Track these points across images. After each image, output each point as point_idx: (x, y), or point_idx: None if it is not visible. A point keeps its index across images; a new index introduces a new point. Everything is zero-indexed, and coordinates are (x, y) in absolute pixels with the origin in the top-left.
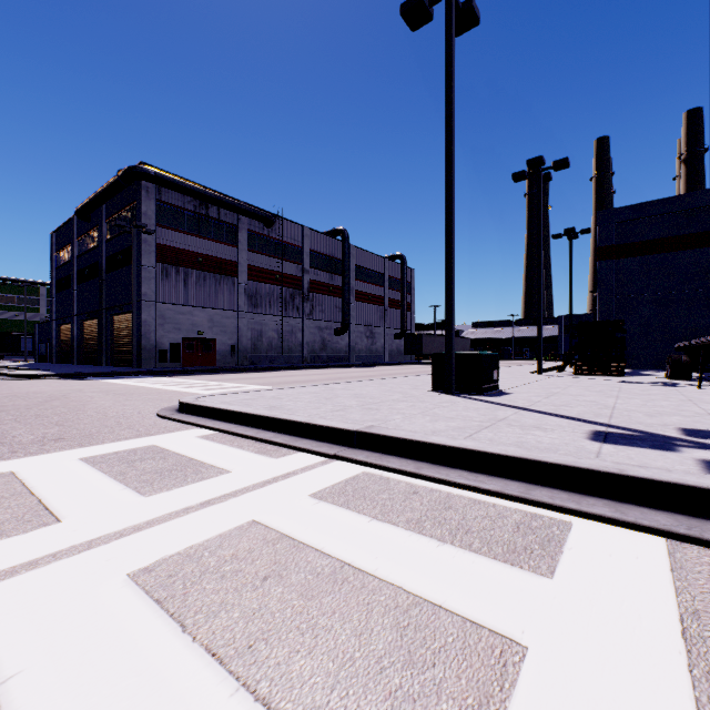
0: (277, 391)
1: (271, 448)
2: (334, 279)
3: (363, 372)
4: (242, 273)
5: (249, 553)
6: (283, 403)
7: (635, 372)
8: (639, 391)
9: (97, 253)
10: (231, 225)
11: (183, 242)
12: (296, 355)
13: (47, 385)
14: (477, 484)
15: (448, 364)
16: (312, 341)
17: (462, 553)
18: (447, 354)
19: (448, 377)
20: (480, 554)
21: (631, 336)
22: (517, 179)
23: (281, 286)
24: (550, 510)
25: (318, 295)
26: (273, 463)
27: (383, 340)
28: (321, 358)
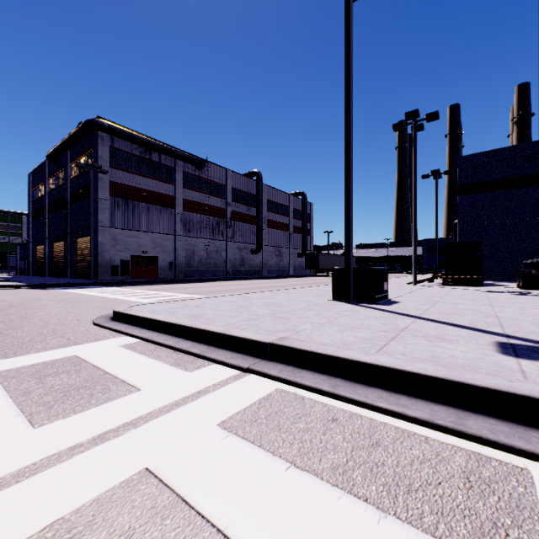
0: (201, 300)
1: (187, 359)
2: (251, 210)
3: (273, 283)
4: (178, 205)
5: (125, 538)
6: (204, 311)
7: (488, 283)
8: (505, 299)
9: (63, 189)
10: (169, 167)
11: (131, 180)
12: (221, 269)
13: (14, 294)
14: (401, 409)
15: (347, 277)
16: (233, 258)
17: (414, 536)
18: (346, 268)
19: (347, 288)
20: (440, 538)
21: (484, 255)
22: (397, 128)
23: (209, 216)
24: (494, 448)
25: (238, 223)
26: (186, 377)
27: (288, 257)
28: (240, 272)
